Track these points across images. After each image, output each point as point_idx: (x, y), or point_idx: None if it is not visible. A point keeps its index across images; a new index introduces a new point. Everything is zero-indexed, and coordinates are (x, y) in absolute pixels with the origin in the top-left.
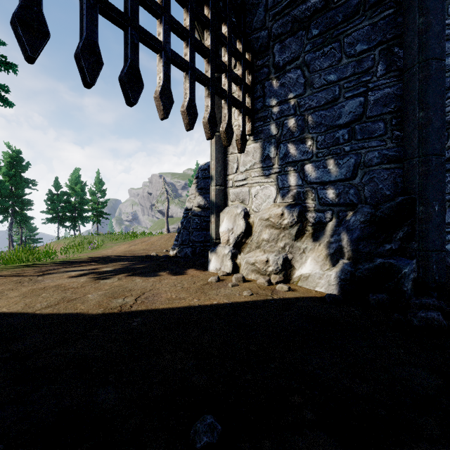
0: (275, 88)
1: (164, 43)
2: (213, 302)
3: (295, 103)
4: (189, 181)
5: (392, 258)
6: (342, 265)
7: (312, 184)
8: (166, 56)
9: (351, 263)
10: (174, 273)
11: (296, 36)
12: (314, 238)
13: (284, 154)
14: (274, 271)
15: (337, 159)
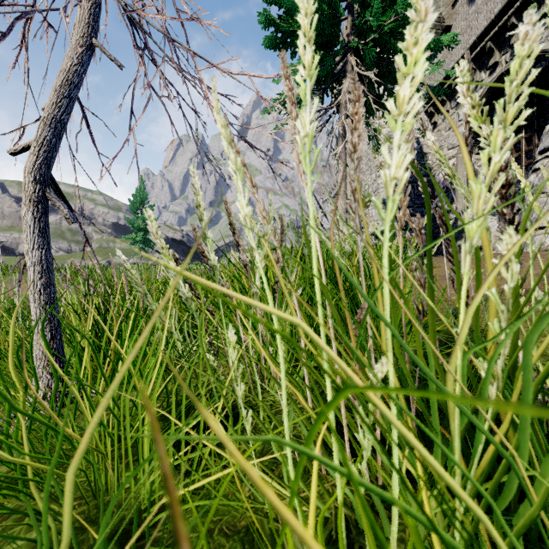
0: None
1: None
2: None
3: None
4: (131, 202)
5: None
6: None
7: None
8: None
9: None
10: None
11: None
12: None
13: None
14: None
15: None
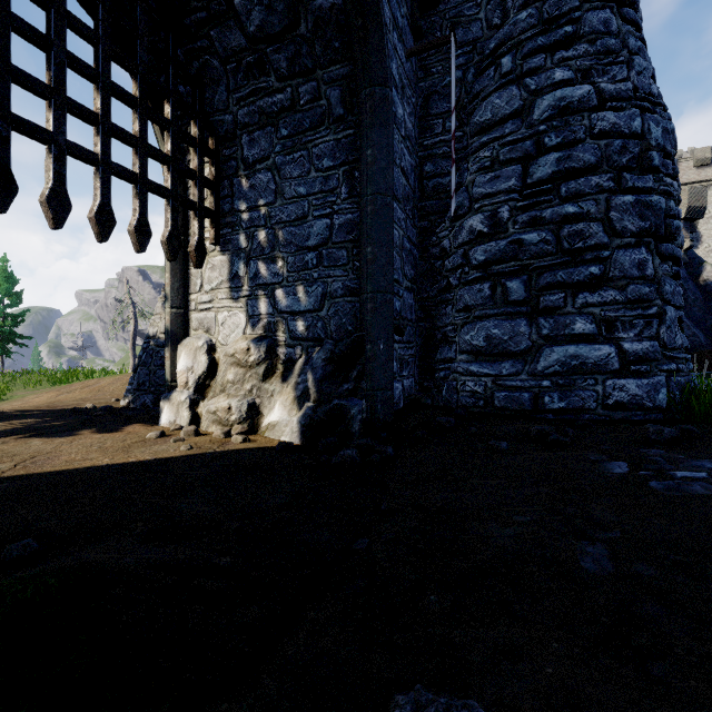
0: (245, 190)
1: (54, 133)
2: (129, 460)
3: (266, 213)
4: None
5: (347, 399)
6: (305, 409)
7: (283, 313)
8: (59, 150)
9: (314, 406)
10: (102, 431)
11: (265, 131)
12: (283, 379)
13: (254, 273)
14: (238, 421)
15: (307, 286)
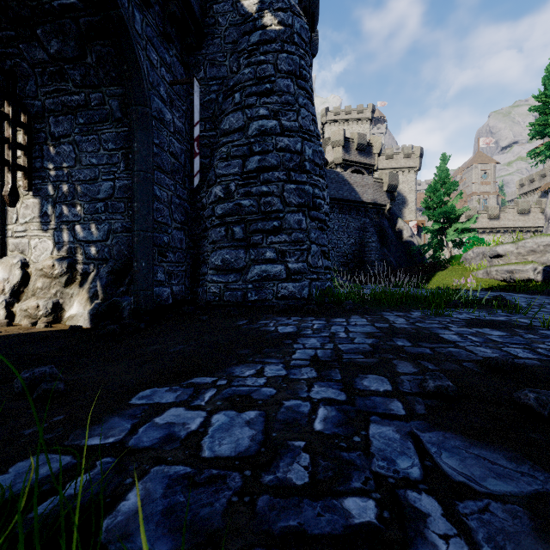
0: (53, 154)
1: None
2: None
3: (68, 173)
4: None
5: (121, 297)
6: (94, 304)
7: (81, 242)
8: None
9: (101, 302)
10: None
11: (67, 117)
12: (80, 285)
13: (60, 213)
14: (44, 315)
15: (98, 224)
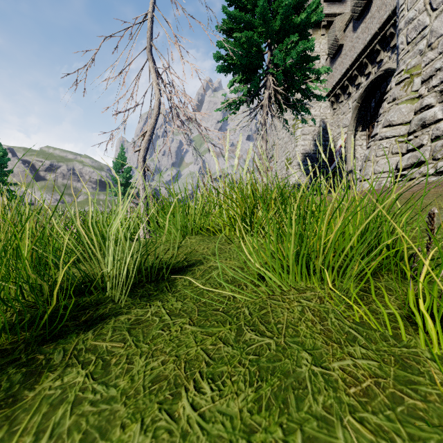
0: None
1: None
2: None
3: None
4: (114, 163)
5: None
6: None
7: None
8: None
9: None
10: None
11: None
12: None
13: None
14: None
15: None
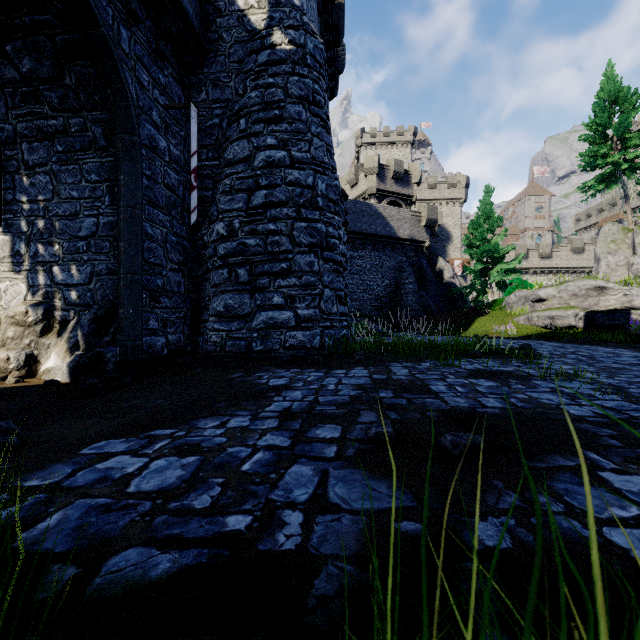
0: (26, 186)
1: None
2: None
3: (45, 206)
4: None
5: (106, 347)
6: (74, 356)
7: (59, 285)
8: None
9: (82, 354)
10: None
11: (43, 144)
12: (59, 335)
13: (35, 253)
14: (16, 368)
15: (79, 266)
